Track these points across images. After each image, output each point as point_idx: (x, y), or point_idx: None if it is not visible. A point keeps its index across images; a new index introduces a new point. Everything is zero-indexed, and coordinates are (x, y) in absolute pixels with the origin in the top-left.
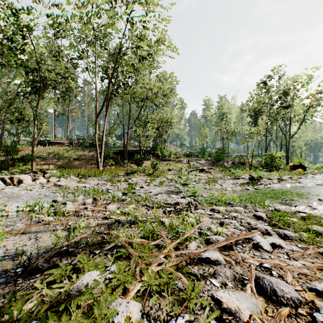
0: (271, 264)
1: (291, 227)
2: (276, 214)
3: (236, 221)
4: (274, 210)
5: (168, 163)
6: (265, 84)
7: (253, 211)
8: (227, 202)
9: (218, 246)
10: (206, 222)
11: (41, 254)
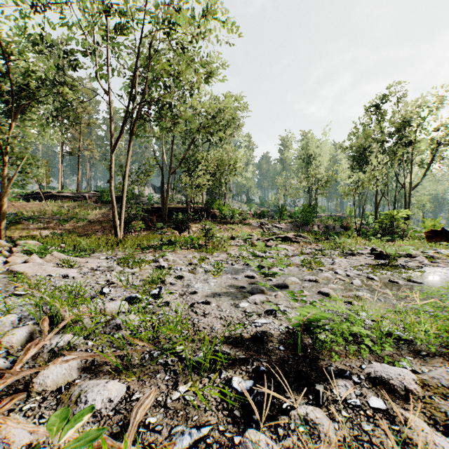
0: None
1: None
2: None
3: None
4: None
5: (231, 227)
6: (376, 108)
7: None
8: (390, 332)
9: None
10: None
11: None
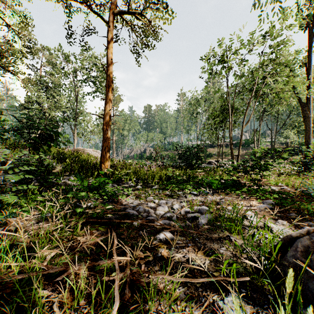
0: None
1: None
2: None
3: None
4: None
5: None
6: None
7: None
8: None
9: None
10: None
11: None
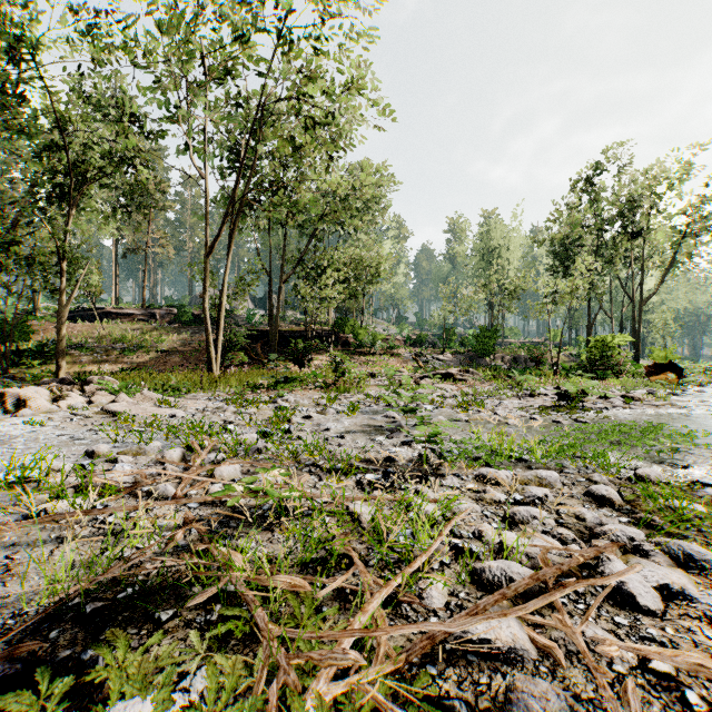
0: (680, 666)
1: (694, 530)
2: (646, 492)
3: (546, 511)
4: (641, 481)
5: (370, 359)
6: (587, 183)
7: (583, 480)
8: (514, 455)
9: (519, 611)
10: (467, 514)
11: (3, 623)
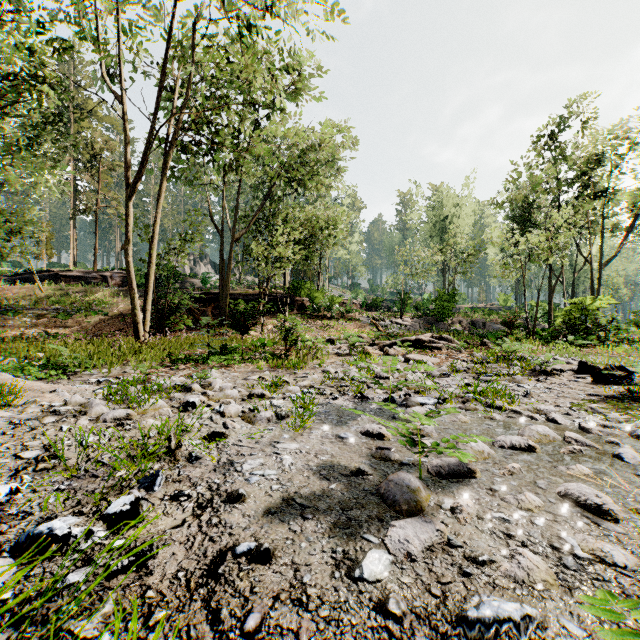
0: None
1: None
2: None
3: None
4: None
5: (327, 324)
6: (552, 140)
7: None
8: None
9: None
10: None
11: None
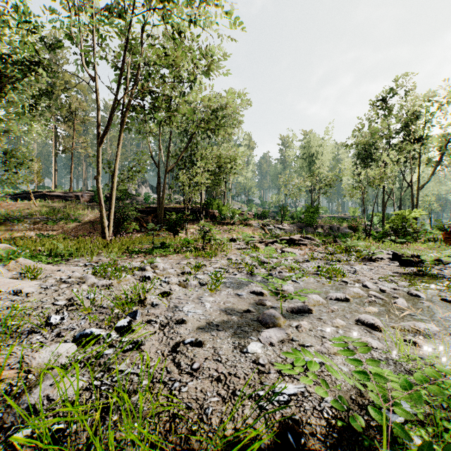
0: None
1: None
2: None
3: None
4: None
5: (231, 228)
6: (384, 103)
7: None
8: None
9: None
10: None
11: None
